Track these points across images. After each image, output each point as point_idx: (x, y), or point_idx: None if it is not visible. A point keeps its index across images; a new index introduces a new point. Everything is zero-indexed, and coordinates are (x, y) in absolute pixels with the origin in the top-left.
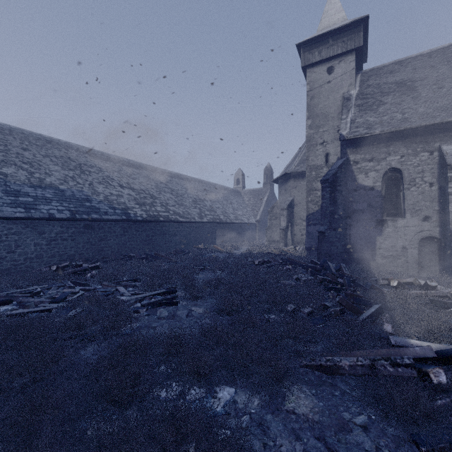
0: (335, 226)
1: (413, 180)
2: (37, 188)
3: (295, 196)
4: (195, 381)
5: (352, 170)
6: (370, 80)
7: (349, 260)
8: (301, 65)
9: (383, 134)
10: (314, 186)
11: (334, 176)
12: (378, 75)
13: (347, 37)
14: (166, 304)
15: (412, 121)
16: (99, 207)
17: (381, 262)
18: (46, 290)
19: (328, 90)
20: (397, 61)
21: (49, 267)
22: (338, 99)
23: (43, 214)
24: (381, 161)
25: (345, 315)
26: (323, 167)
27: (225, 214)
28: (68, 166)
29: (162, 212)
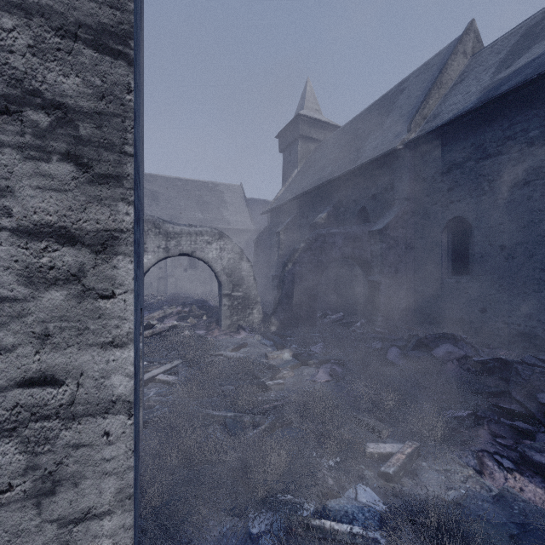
0: None
1: None
2: None
3: None
4: None
5: None
6: None
7: None
8: None
9: None
10: None
11: None
12: None
13: None
14: None
15: None
16: None
17: None
18: None
19: None
20: (152, 174)
21: None
22: None
23: None
24: None
25: None
26: None
27: None
28: None
29: None
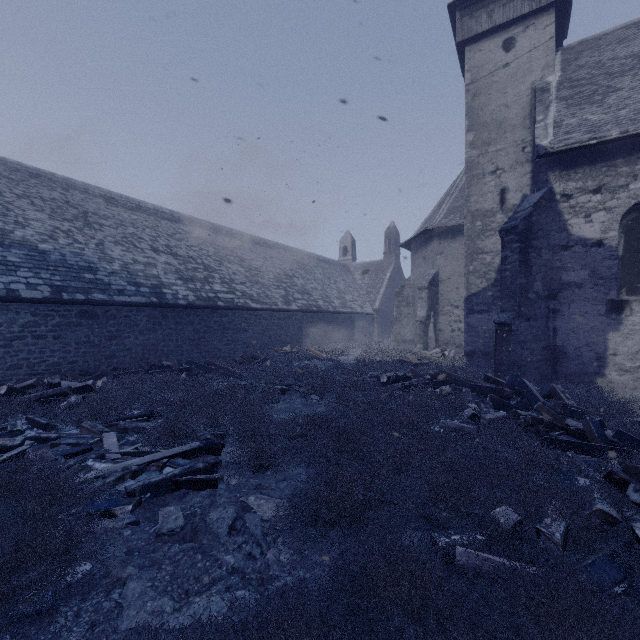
0: (529, 313)
1: None
2: None
3: (441, 267)
4: None
5: (559, 211)
6: (581, 57)
7: (553, 375)
8: (457, 39)
9: (623, 141)
10: (480, 245)
11: (527, 220)
12: (595, 49)
13: None
14: (190, 484)
15: None
16: (109, 282)
17: (617, 379)
18: None
19: (505, 80)
20: (631, 23)
21: None
22: (523, 94)
23: None
24: (618, 191)
25: None
26: (496, 212)
27: (326, 298)
28: (62, 214)
29: (223, 294)
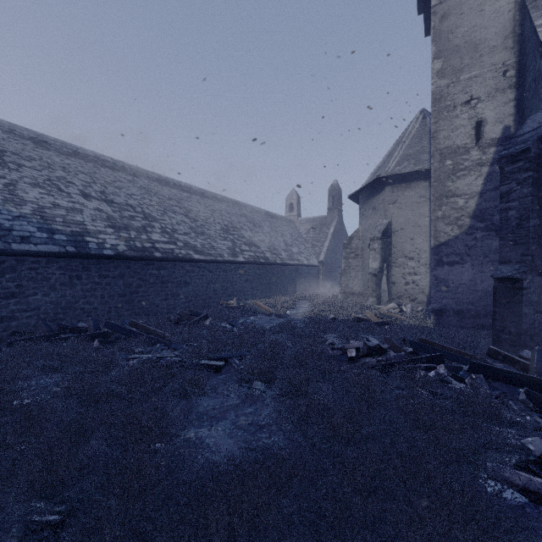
0: None
1: None
2: None
3: (394, 217)
4: None
5: None
6: None
7: None
8: None
9: None
10: (450, 187)
11: (541, 142)
12: None
13: None
14: None
15: None
16: (10, 227)
17: None
18: None
19: None
20: None
21: None
22: (505, 9)
23: None
24: None
25: None
26: (471, 148)
27: (274, 250)
28: None
29: (162, 244)
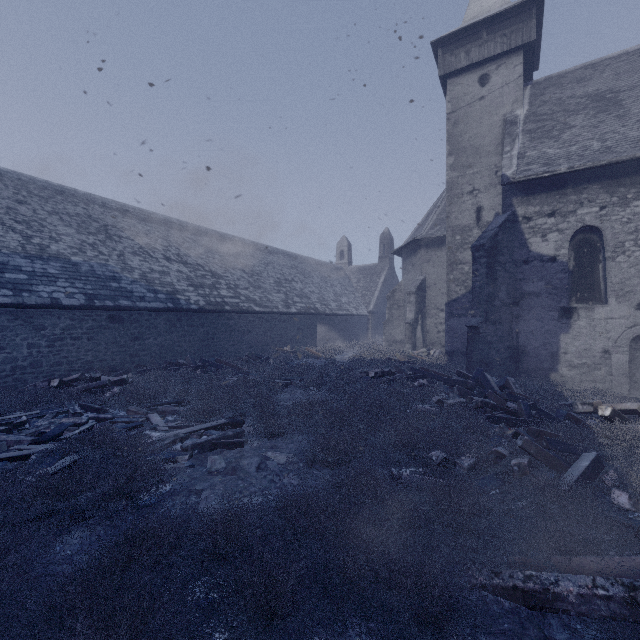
0: (495, 318)
1: (621, 245)
2: (35, 259)
3: (428, 274)
4: (261, 636)
5: (521, 231)
6: (546, 93)
7: (516, 370)
8: (439, 73)
9: (572, 173)
10: (459, 257)
11: (493, 239)
12: (558, 86)
13: (510, 27)
14: (224, 445)
15: (620, 151)
16: (131, 290)
17: (567, 374)
18: (34, 420)
19: (481, 111)
20: (589, 63)
21: (48, 381)
22: (496, 124)
23: (42, 299)
24: (568, 215)
25: (536, 472)
26: (473, 227)
27: (323, 301)
28: (86, 228)
29: (229, 298)
